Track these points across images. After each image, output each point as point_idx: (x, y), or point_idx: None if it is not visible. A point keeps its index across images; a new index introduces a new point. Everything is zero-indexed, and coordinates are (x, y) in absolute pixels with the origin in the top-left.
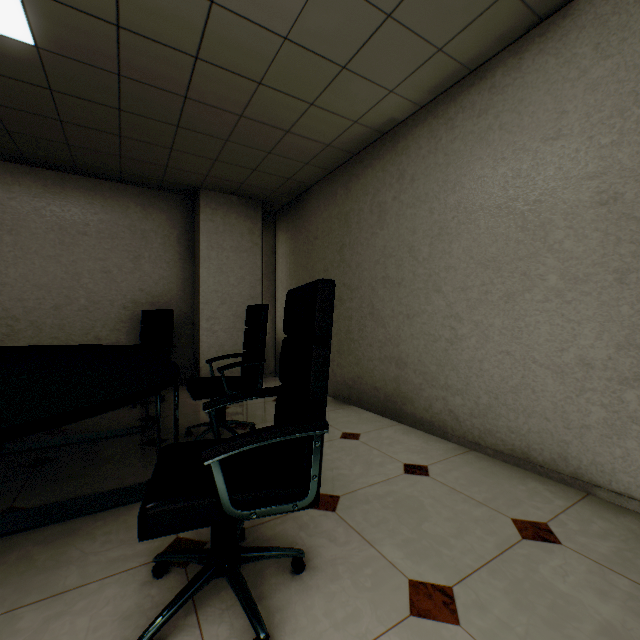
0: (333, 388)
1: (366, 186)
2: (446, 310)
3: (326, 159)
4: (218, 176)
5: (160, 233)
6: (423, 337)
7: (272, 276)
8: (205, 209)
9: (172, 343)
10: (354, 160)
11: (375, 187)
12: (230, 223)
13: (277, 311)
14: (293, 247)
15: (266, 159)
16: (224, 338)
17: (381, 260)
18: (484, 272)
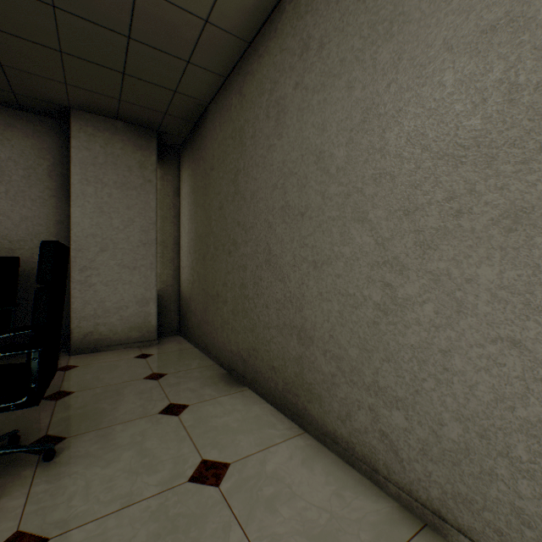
0: (228, 358)
1: (262, 82)
2: (375, 252)
3: (212, 53)
4: (81, 85)
5: (22, 163)
6: (337, 298)
7: (175, 221)
8: (78, 134)
9: (15, 301)
10: (249, 52)
11: (272, 79)
12: (113, 153)
13: (181, 260)
14: (193, 184)
15: (130, 51)
16: (105, 292)
17: (279, 183)
18: (454, 172)
